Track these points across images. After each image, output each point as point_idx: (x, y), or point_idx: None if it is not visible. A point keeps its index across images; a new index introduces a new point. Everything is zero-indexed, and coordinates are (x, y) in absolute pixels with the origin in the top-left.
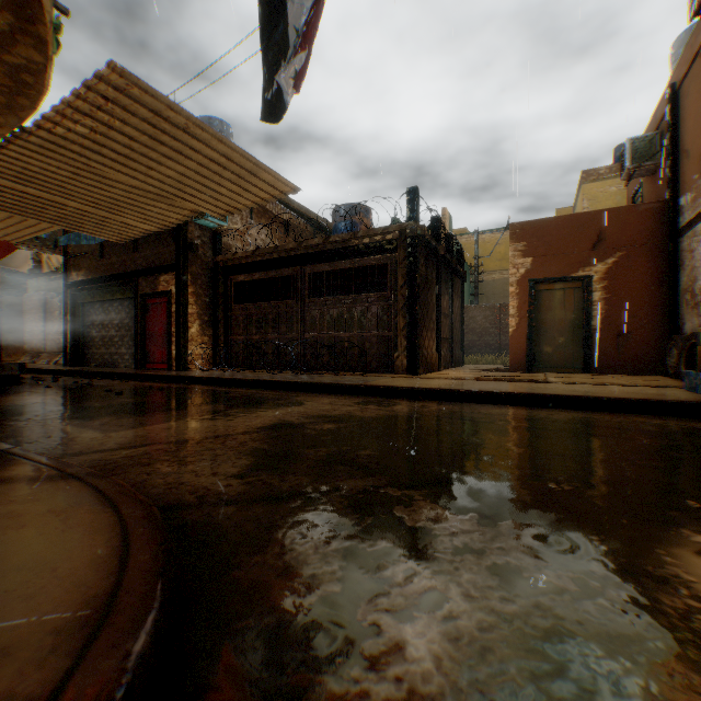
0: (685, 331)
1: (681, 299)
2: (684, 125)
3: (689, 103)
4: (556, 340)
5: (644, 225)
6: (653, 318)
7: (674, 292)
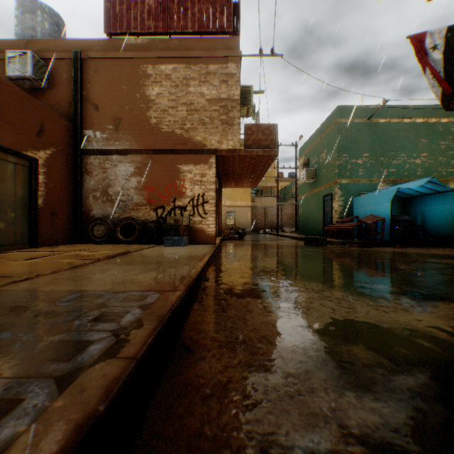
0: (96, 215)
1: (91, 195)
2: (95, 88)
3: (103, 80)
4: (11, 215)
5: (66, 135)
6: (69, 203)
7: (82, 189)
